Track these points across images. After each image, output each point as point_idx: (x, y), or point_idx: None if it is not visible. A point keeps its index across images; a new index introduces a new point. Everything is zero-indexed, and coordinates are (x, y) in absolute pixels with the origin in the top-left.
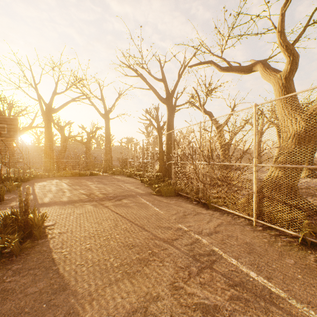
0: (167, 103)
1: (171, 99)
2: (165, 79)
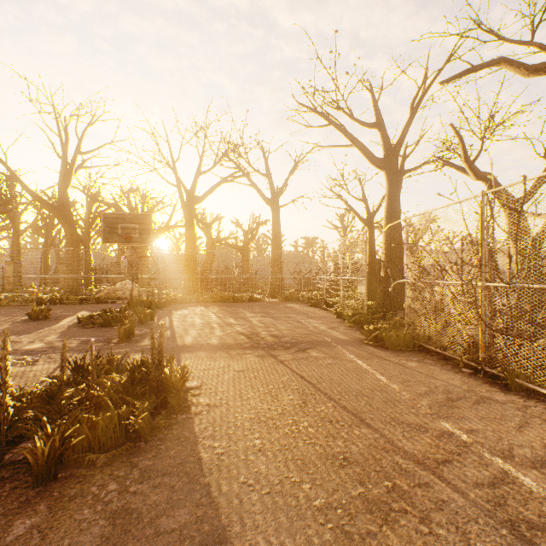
0: (385, 167)
1: (395, 159)
2: (381, 121)
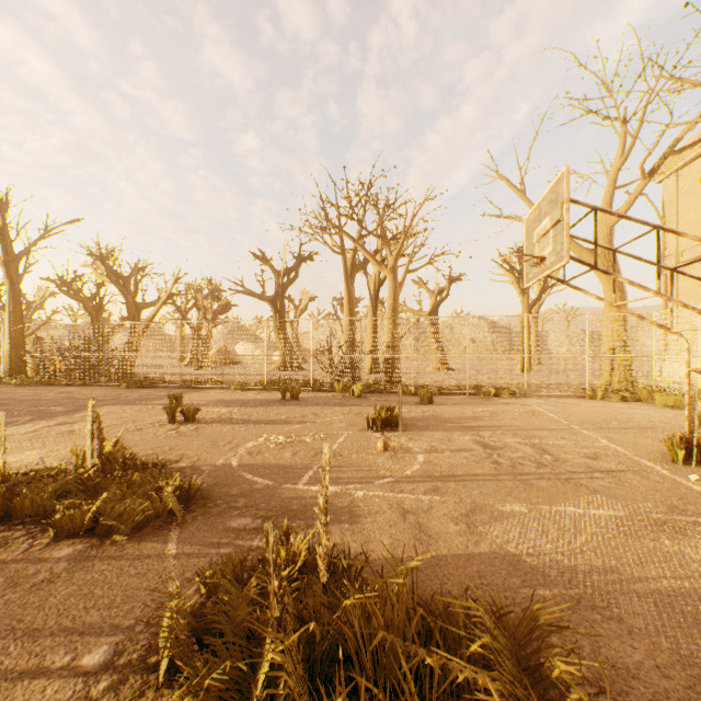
0: (9, 268)
1: (19, 264)
2: (5, 230)
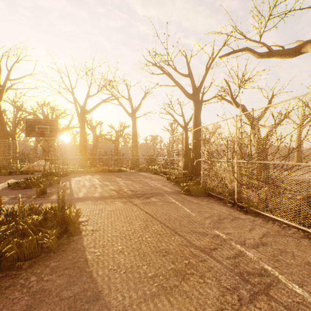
0: (193, 98)
1: (198, 94)
2: (191, 74)
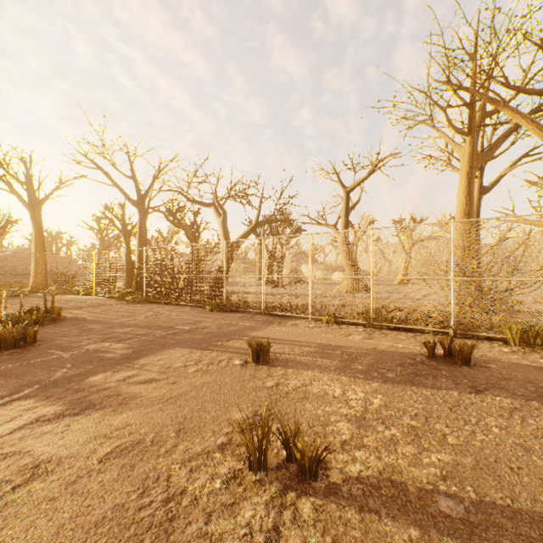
0: (138, 206)
1: (144, 203)
2: (136, 177)
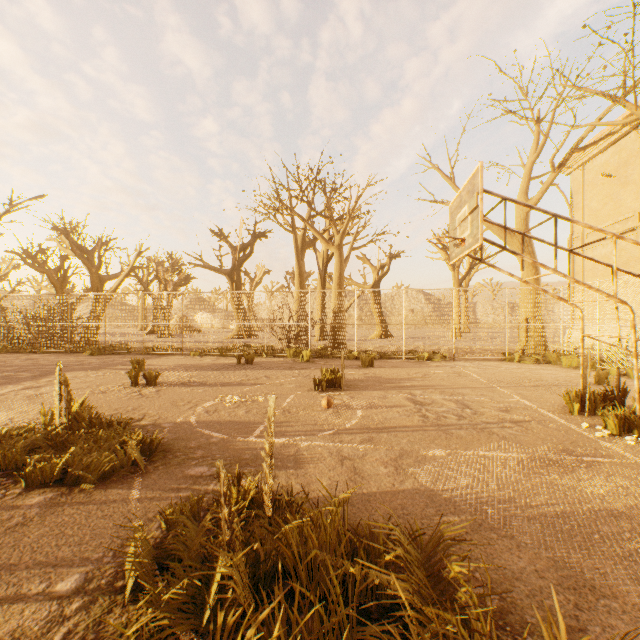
0: None
1: None
2: None
